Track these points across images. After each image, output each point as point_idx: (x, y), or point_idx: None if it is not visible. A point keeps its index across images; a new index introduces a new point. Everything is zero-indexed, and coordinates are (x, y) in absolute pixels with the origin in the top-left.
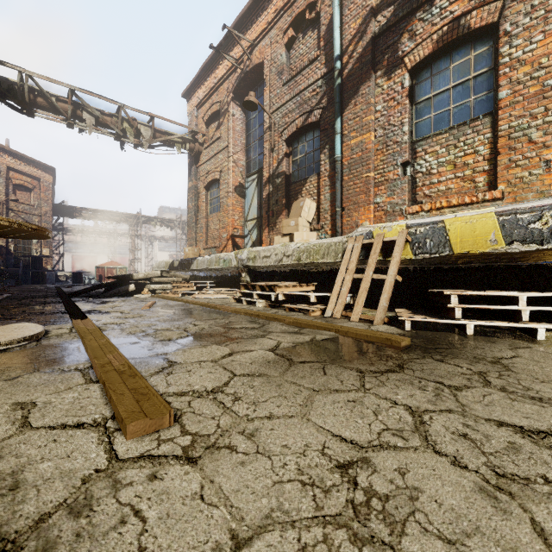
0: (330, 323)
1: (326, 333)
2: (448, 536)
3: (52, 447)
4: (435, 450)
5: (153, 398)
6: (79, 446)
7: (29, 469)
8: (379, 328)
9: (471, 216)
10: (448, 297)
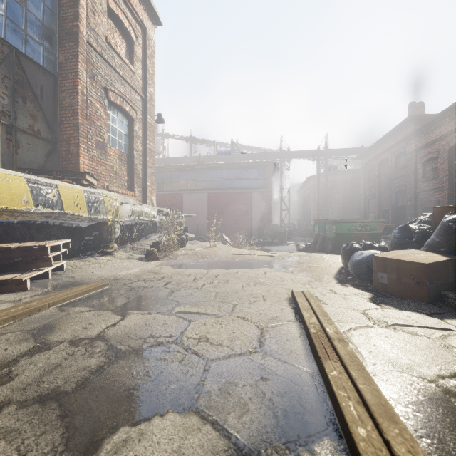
0: (3, 309)
1: (52, 311)
2: (254, 280)
3: (339, 302)
4: (227, 282)
5: (297, 297)
6: (328, 300)
7: (342, 299)
8: (14, 296)
9: (7, 174)
10: (41, 250)
